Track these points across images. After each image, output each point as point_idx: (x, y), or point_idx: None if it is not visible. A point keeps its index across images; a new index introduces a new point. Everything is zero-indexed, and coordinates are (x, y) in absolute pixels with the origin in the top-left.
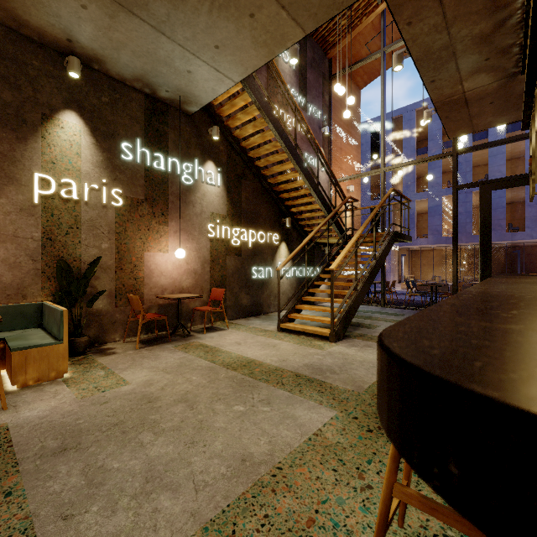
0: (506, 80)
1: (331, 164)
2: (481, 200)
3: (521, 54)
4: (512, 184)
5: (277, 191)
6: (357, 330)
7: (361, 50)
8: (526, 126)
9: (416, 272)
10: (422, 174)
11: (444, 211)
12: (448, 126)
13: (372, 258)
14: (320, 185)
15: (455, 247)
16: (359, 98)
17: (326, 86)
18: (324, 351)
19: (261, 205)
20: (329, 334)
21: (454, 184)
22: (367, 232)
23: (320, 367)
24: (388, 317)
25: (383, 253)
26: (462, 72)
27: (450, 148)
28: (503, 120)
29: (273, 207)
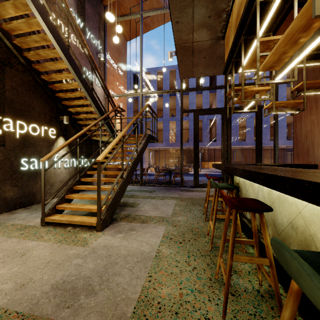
0: (214, 42)
1: (106, 84)
2: (194, 120)
3: (226, 22)
4: (208, 113)
5: (53, 90)
6: (124, 210)
7: (127, 11)
8: (226, 71)
9: (157, 162)
10: (160, 108)
11: (170, 130)
12: (181, 68)
13: (134, 153)
14: (94, 91)
15: (181, 147)
16: (126, 46)
17: (102, 24)
18: (87, 249)
19: (34, 99)
20: (96, 223)
21: (181, 109)
22: (131, 131)
23: (74, 284)
24: (145, 194)
25: (142, 149)
26: (195, 22)
27: (173, 96)
28: (207, 73)
29: (49, 104)
